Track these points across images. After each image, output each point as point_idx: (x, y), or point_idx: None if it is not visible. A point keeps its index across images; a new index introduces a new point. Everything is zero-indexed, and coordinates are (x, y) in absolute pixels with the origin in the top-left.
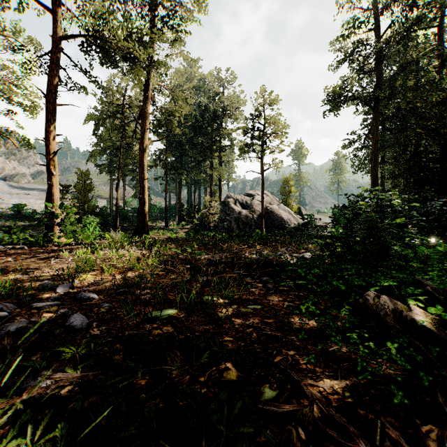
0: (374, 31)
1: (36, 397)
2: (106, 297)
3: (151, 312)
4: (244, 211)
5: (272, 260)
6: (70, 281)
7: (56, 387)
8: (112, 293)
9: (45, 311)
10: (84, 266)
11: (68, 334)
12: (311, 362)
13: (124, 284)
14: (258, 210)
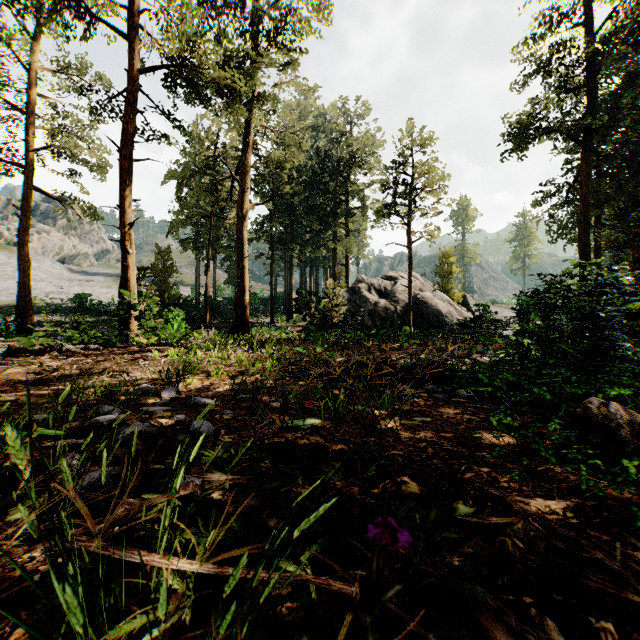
0: (584, 26)
1: (188, 497)
2: (225, 404)
3: (288, 421)
4: (382, 302)
5: (438, 363)
6: (173, 385)
7: (205, 490)
8: (231, 400)
9: (157, 416)
10: (188, 367)
11: (195, 440)
12: (515, 479)
13: (242, 390)
14: (402, 300)
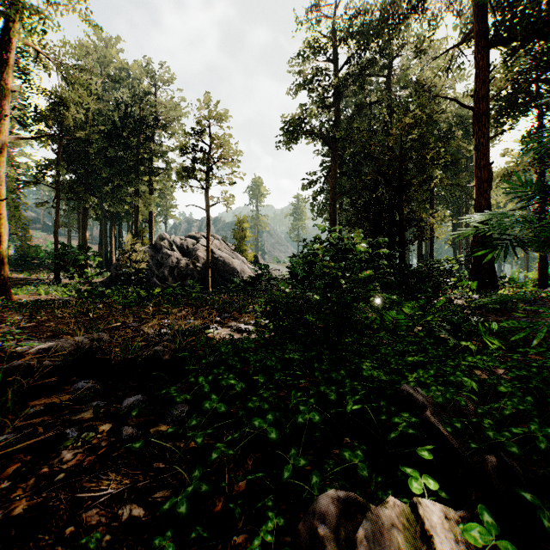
0: (333, 63)
1: None
2: None
3: None
4: (183, 259)
5: (162, 353)
6: None
7: None
8: None
9: None
10: None
11: None
12: None
13: None
14: (203, 258)
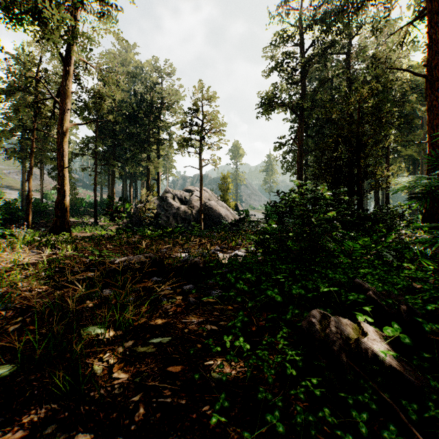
0: (300, 47)
1: None
2: None
3: None
4: (182, 207)
5: (199, 263)
6: None
7: None
8: None
9: None
10: None
11: None
12: None
13: None
14: (196, 206)
